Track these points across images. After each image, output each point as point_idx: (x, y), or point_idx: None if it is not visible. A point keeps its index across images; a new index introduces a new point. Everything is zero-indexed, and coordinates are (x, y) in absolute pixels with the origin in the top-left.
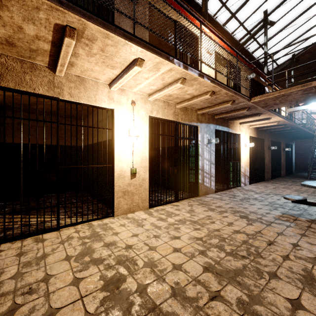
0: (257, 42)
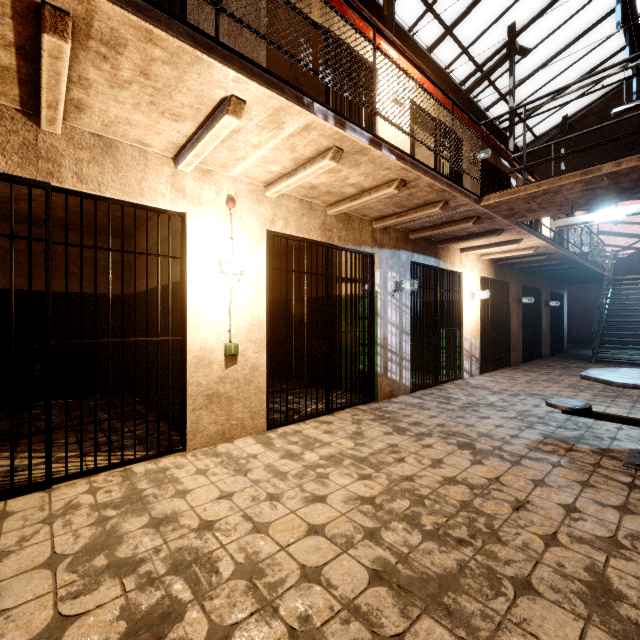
0: (496, 89)
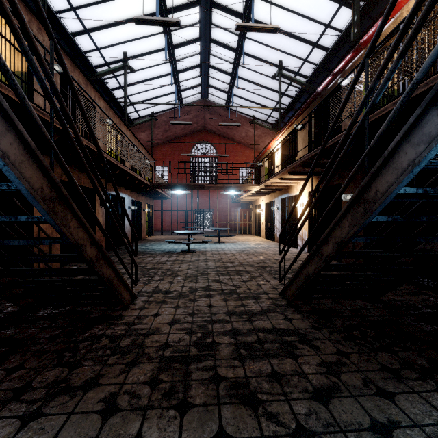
0: None
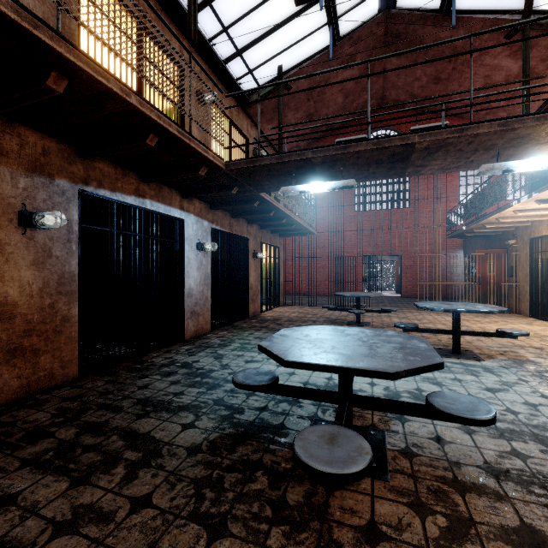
0: None
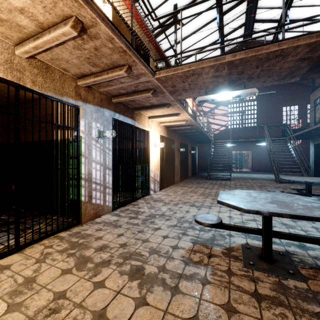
0: (168, 41)
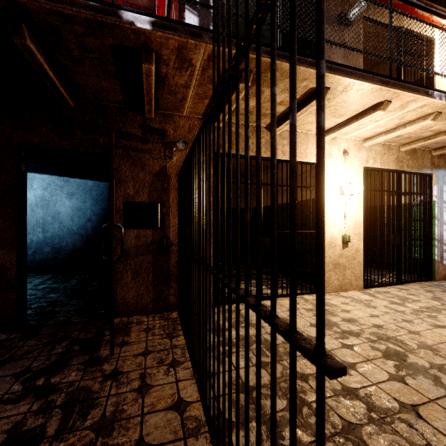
0: None
